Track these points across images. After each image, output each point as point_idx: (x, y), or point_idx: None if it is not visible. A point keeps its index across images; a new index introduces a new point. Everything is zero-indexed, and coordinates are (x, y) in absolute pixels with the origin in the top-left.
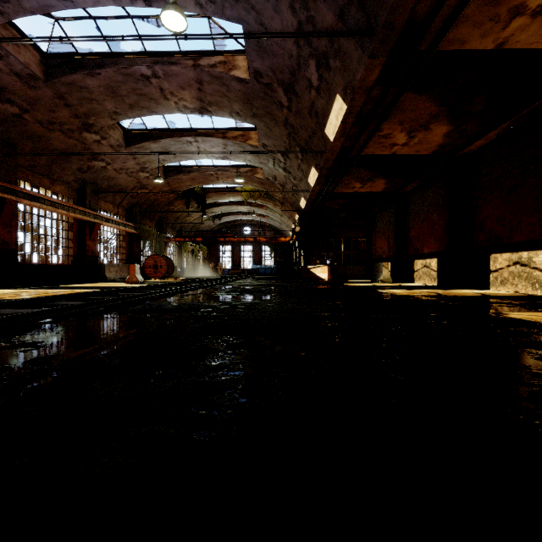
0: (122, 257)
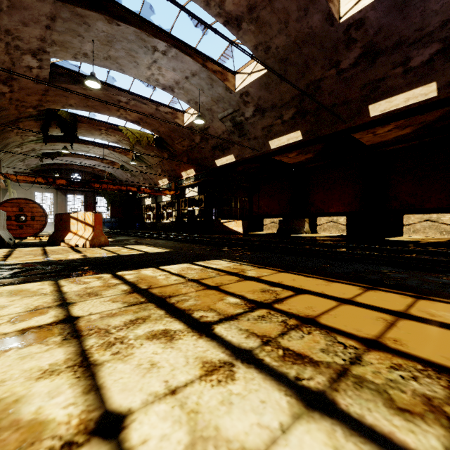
0: None
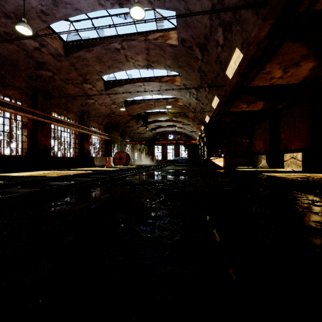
0: (102, 153)
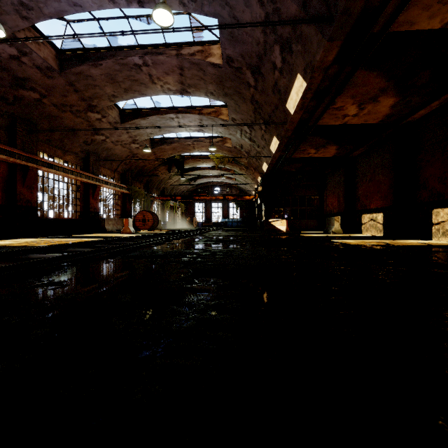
0: (117, 212)
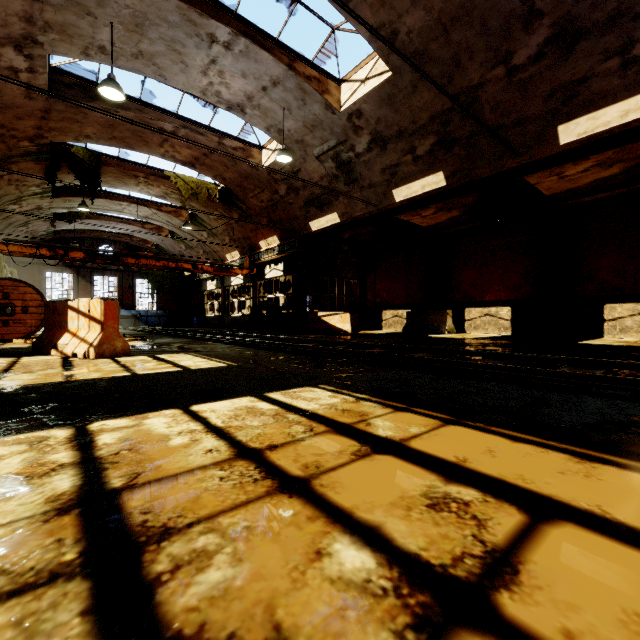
0: None
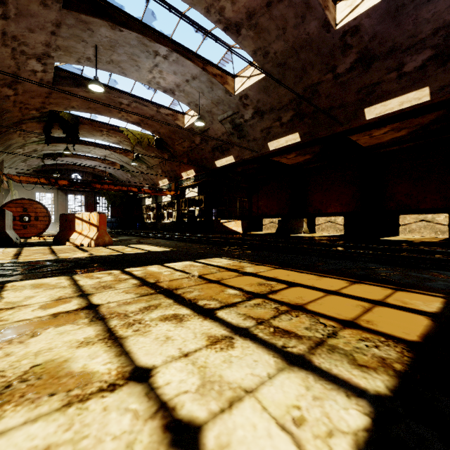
0: None
